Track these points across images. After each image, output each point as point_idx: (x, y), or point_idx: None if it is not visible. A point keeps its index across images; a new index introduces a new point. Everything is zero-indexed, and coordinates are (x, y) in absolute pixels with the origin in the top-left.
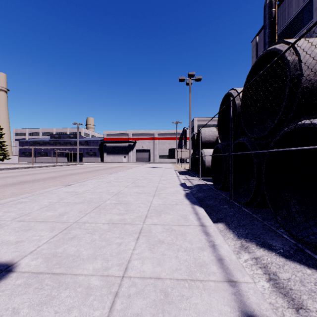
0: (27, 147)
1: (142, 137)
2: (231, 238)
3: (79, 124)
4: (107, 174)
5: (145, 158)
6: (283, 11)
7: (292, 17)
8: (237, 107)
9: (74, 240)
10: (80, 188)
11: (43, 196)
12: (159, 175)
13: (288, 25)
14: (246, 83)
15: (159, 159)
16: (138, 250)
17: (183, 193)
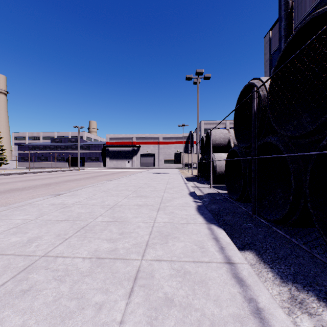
0: (27, 152)
1: (146, 141)
2: (270, 281)
3: (81, 127)
4: (106, 181)
5: (149, 163)
6: (300, 2)
7: (311, 7)
8: (262, 99)
9: (27, 297)
10: (70, 199)
11: (21, 210)
12: (164, 182)
13: (306, 16)
14: (277, 67)
15: (164, 164)
16: (129, 324)
17: (194, 206)
